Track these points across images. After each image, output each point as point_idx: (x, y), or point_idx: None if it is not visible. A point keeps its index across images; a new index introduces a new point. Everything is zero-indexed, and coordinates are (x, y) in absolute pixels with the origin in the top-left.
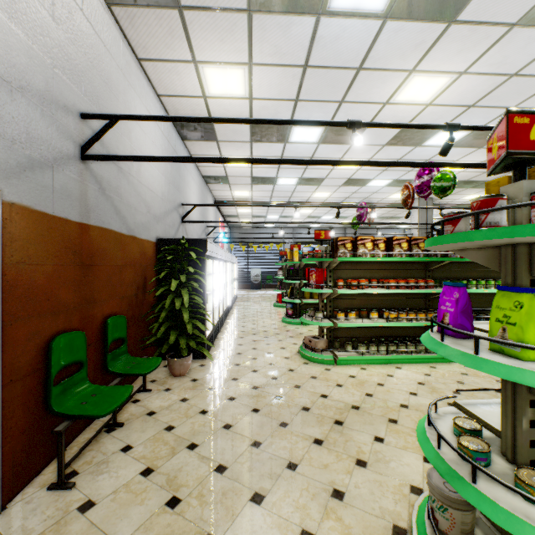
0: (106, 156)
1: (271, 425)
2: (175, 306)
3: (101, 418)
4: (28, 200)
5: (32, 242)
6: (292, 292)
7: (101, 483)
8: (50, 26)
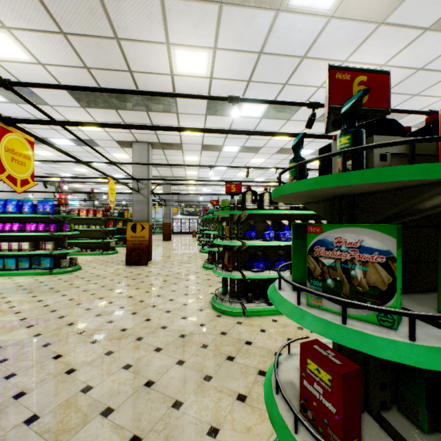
0: None
1: None
2: None
3: None
4: None
5: None
6: None
7: None
8: None
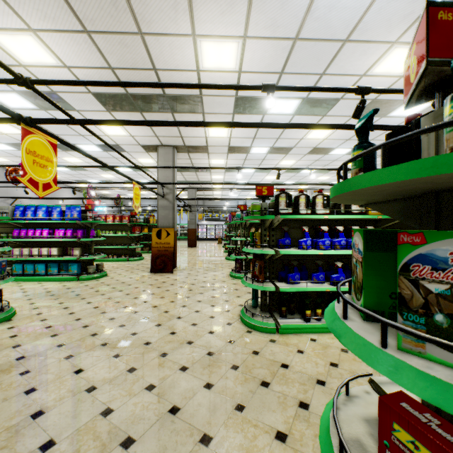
0: None
1: None
2: None
3: None
4: None
5: None
6: None
7: None
8: None
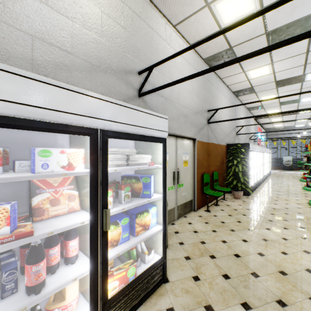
0: (214, 122)
1: (279, 218)
2: (235, 171)
3: (212, 202)
4: (199, 139)
5: (200, 149)
6: (310, 171)
7: (217, 213)
8: (202, 92)
